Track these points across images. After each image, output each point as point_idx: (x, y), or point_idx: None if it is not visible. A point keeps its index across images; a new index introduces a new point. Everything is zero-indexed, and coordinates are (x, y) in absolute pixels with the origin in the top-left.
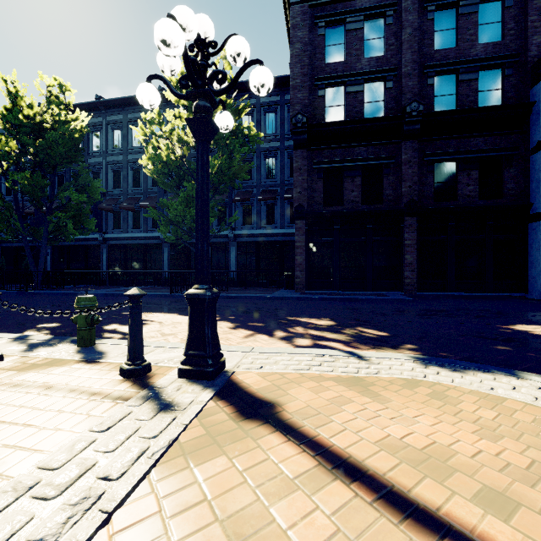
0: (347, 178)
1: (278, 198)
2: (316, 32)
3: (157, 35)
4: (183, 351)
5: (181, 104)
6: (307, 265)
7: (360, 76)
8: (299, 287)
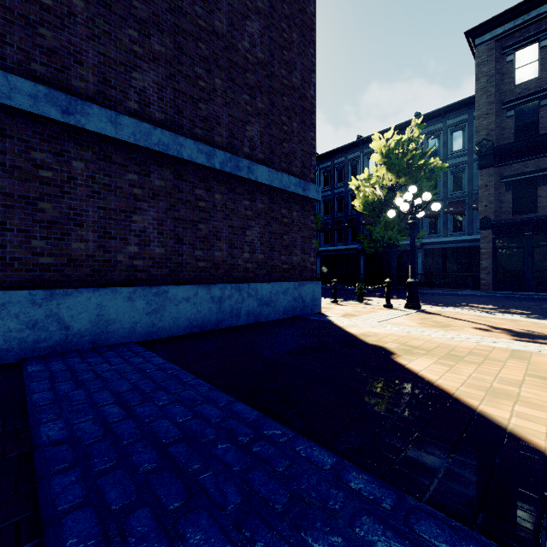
0: (542, 186)
1: (466, 207)
2: (504, 60)
3: (401, 208)
4: (401, 305)
5: (381, 162)
6: (493, 269)
7: None
8: (485, 288)
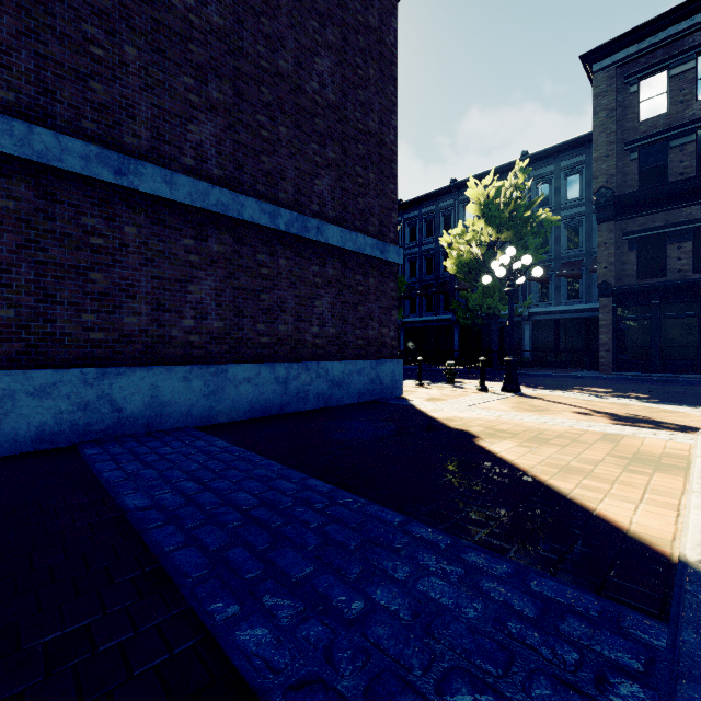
0: (671, 245)
1: (583, 269)
2: (627, 91)
3: (497, 274)
4: (498, 388)
5: (479, 213)
6: (614, 345)
7: (689, 125)
8: (604, 368)
